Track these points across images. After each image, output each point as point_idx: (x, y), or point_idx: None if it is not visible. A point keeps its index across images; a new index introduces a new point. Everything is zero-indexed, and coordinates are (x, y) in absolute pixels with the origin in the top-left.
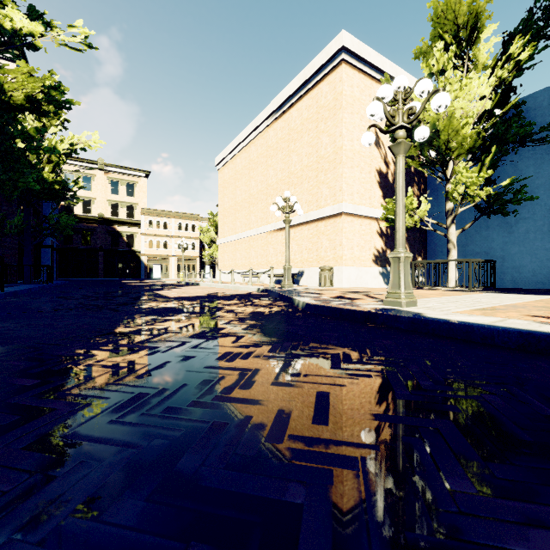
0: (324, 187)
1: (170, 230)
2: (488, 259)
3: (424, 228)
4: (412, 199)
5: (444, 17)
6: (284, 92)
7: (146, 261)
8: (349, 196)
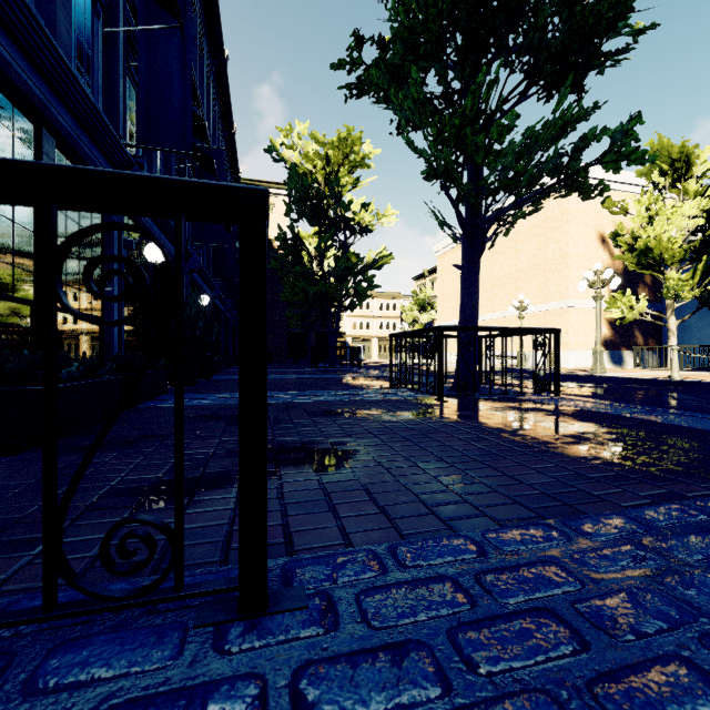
0: (551, 285)
1: (372, 311)
2: (704, 345)
3: (644, 319)
4: (630, 298)
5: (660, 153)
6: (511, 200)
7: (351, 342)
8: (574, 293)
